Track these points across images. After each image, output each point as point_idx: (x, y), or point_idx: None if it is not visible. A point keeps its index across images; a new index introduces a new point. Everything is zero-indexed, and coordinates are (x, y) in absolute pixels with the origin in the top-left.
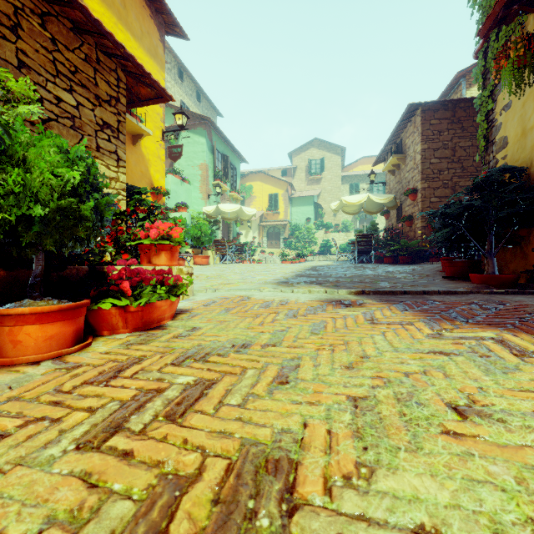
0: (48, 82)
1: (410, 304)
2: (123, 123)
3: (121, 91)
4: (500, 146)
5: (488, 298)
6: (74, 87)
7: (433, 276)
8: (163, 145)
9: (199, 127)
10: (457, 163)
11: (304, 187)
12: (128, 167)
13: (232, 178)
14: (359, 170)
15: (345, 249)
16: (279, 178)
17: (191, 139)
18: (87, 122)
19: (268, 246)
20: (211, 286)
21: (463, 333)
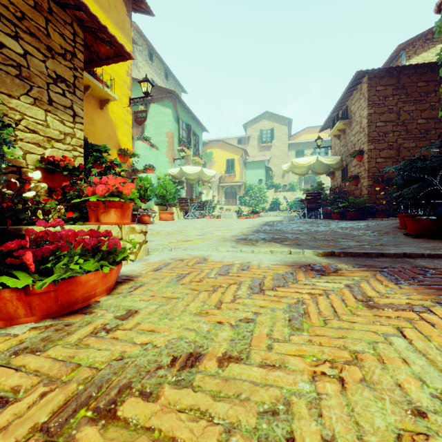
0: None
1: (399, 273)
2: (79, 79)
3: (77, 46)
4: None
5: None
6: (21, 34)
7: (393, 233)
8: (130, 111)
9: (166, 99)
10: (402, 126)
11: (256, 153)
12: (95, 129)
13: (195, 144)
14: (303, 139)
15: (292, 206)
16: (235, 145)
17: (159, 110)
18: (36, 73)
19: (226, 203)
20: (169, 243)
21: None
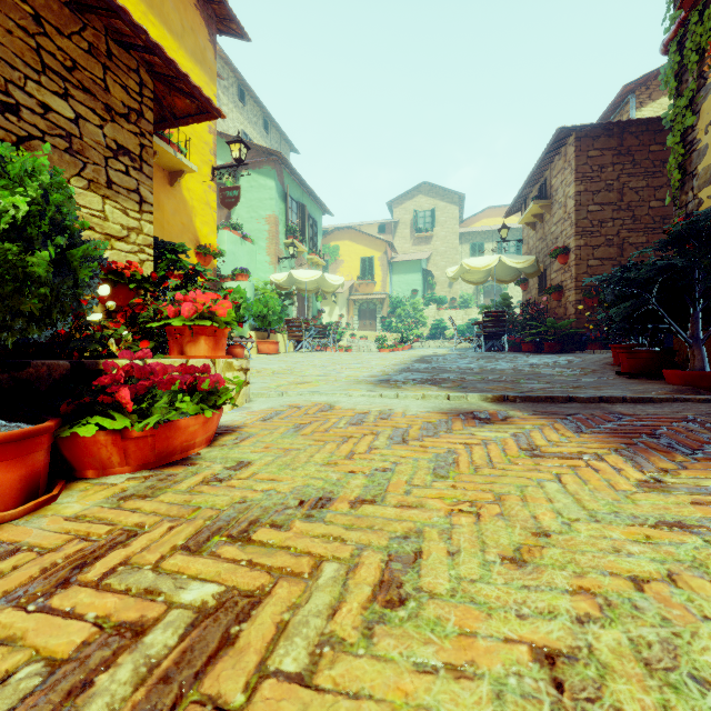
0: (29, 80)
1: (584, 420)
2: (148, 149)
3: (145, 101)
4: (705, 179)
5: (708, 410)
6: (71, 90)
7: (602, 372)
8: (213, 187)
9: (266, 165)
10: (626, 212)
11: (408, 248)
12: (162, 216)
13: (311, 235)
14: (483, 225)
15: (464, 331)
16: (374, 235)
17: (255, 182)
18: (91, 144)
19: (360, 328)
20: (277, 387)
21: (700, 479)
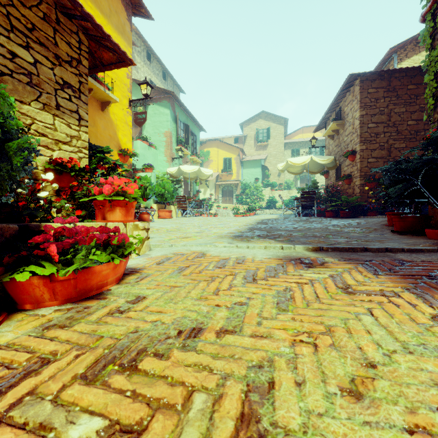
0: (1, 35)
1: (378, 265)
2: (84, 85)
3: (83, 53)
4: None
5: None
6: (31, 44)
7: (381, 230)
8: (130, 112)
9: (164, 100)
10: (392, 128)
11: (253, 152)
12: (97, 130)
13: (192, 144)
14: (299, 138)
15: (287, 204)
16: (232, 144)
17: (157, 111)
18: (45, 80)
19: (223, 202)
20: (169, 240)
21: None
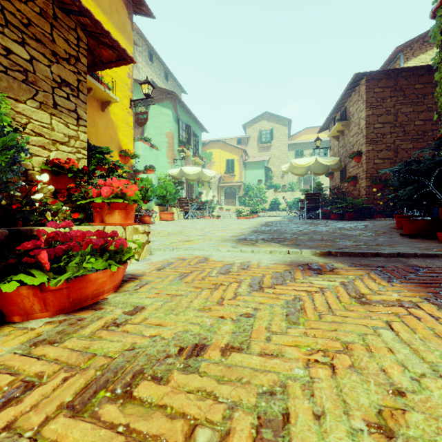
0: None
1: (392, 272)
2: (83, 83)
3: (81, 51)
4: None
5: None
6: (27, 40)
7: (389, 233)
8: (131, 113)
9: (166, 100)
10: (399, 128)
11: (256, 153)
12: (97, 131)
13: (194, 145)
14: (303, 139)
15: (291, 206)
16: (234, 145)
17: (159, 111)
18: (42, 77)
19: (225, 204)
20: (170, 244)
21: None
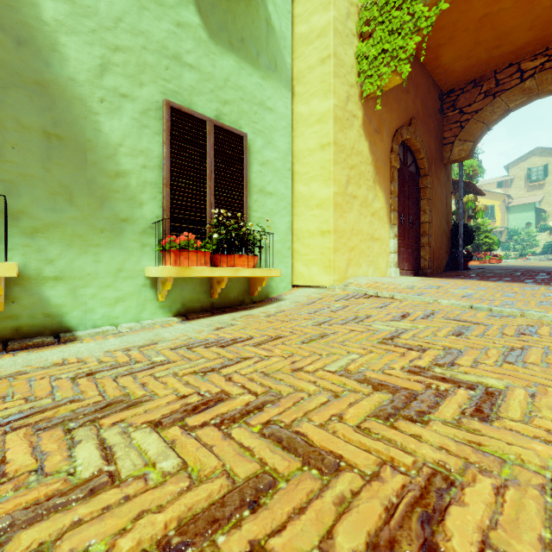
0: None
1: None
2: None
3: None
4: None
5: None
6: None
7: None
8: None
9: None
10: None
11: (522, 194)
12: None
13: None
14: None
15: None
16: (495, 192)
17: None
18: None
19: None
20: None
21: None
